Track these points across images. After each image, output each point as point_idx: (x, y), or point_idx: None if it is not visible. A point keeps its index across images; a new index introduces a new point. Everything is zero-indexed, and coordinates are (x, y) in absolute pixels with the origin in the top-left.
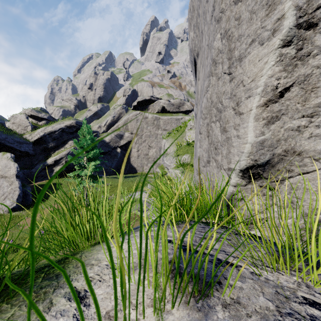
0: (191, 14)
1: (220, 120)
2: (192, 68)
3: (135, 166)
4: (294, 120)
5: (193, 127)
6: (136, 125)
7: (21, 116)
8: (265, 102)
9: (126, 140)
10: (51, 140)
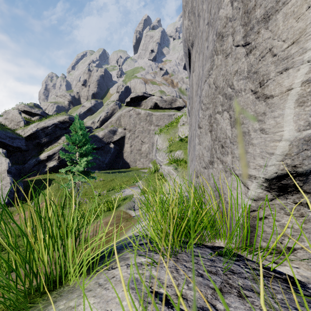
0: (185, 0)
1: (229, 109)
2: (186, 60)
3: (128, 161)
4: None
5: (185, 122)
6: (129, 120)
7: (14, 111)
8: None
9: (119, 135)
10: (44, 136)
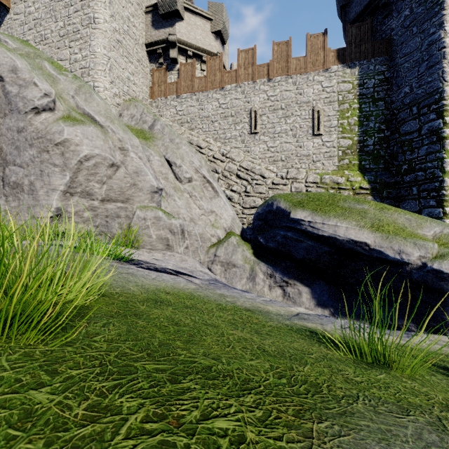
0: None
1: (33, 194)
2: None
3: None
4: (68, 202)
5: None
6: None
7: None
8: (60, 196)
9: None
10: None
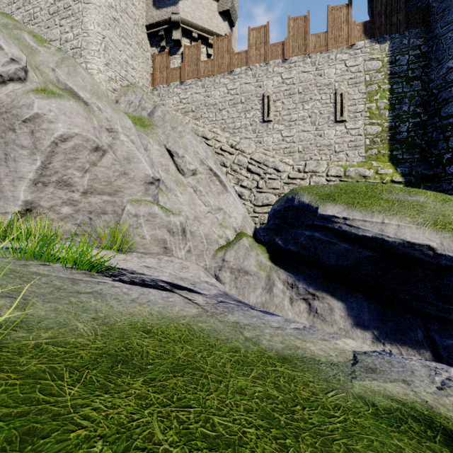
0: None
1: None
2: None
3: None
4: (40, 194)
5: None
6: None
7: None
8: (29, 185)
9: None
10: None
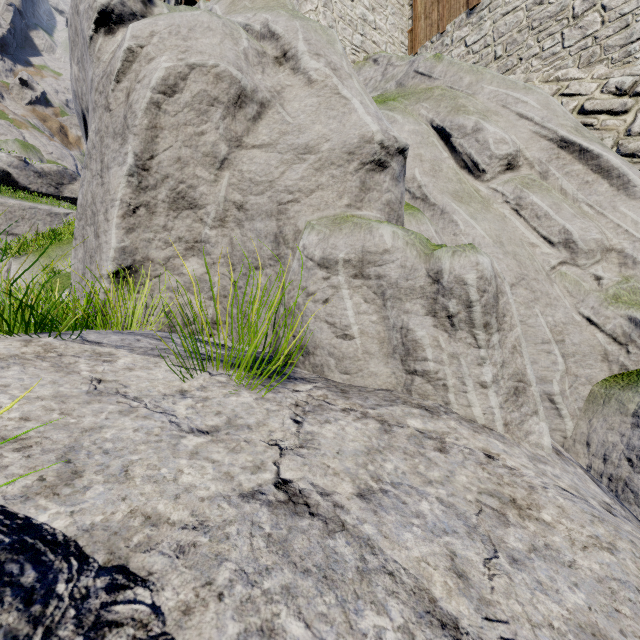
0: (73, 34)
1: (95, 224)
2: (81, 125)
3: None
4: (146, 234)
5: None
6: None
7: None
8: (123, 215)
9: None
10: None
